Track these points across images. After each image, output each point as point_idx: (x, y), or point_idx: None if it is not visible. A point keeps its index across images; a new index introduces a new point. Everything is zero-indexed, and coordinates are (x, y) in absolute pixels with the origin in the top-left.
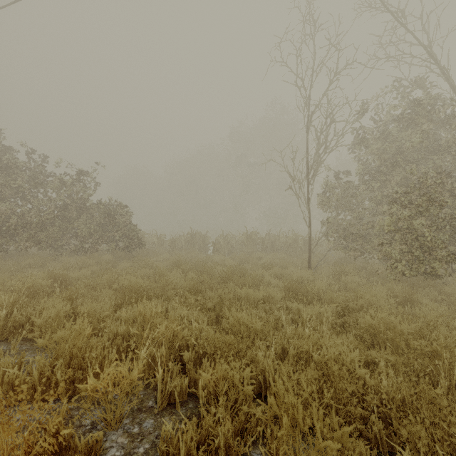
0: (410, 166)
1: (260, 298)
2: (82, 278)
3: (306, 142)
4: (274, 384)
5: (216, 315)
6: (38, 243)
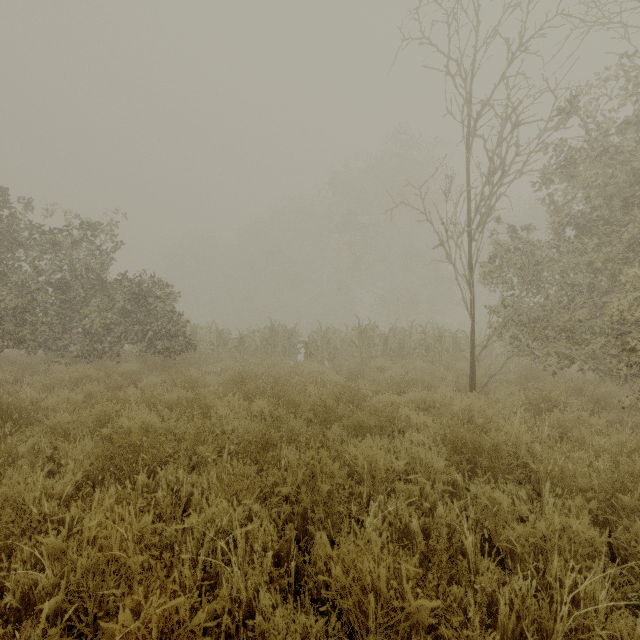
0: None
1: (399, 469)
2: (60, 408)
3: (467, 167)
4: None
5: (301, 511)
6: (19, 342)
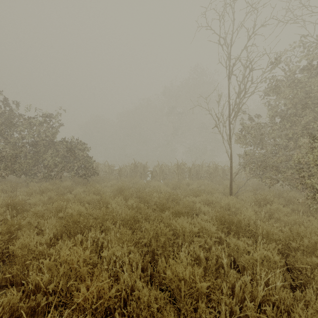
0: None
1: (195, 231)
2: (37, 204)
3: (228, 89)
4: None
5: (152, 250)
6: (13, 172)
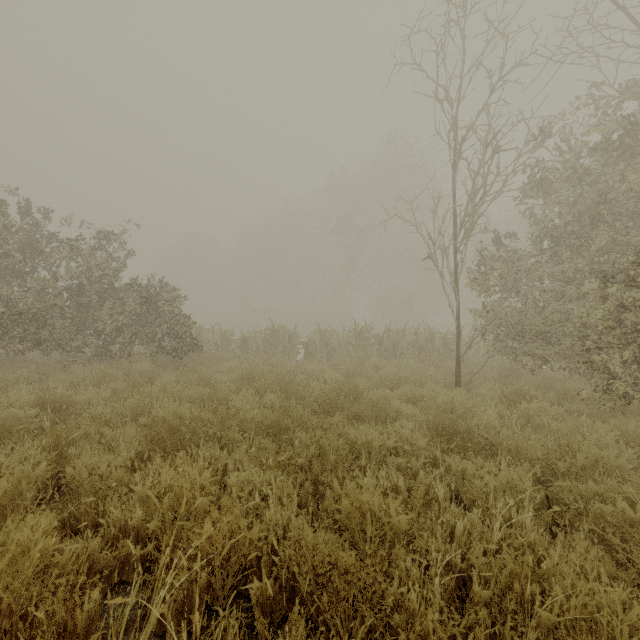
0: (621, 222)
1: (390, 446)
2: (94, 402)
3: (453, 186)
4: None
5: (313, 478)
6: (39, 344)
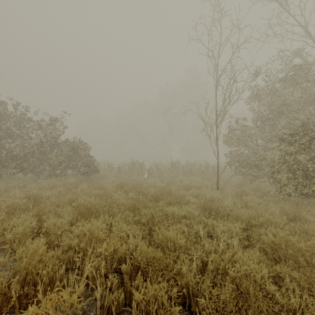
0: (291, 114)
1: (182, 214)
2: (51, 197)
3: (215, 97)
4: (197, 299)
5: (149, 228)
6: (22, 170)
